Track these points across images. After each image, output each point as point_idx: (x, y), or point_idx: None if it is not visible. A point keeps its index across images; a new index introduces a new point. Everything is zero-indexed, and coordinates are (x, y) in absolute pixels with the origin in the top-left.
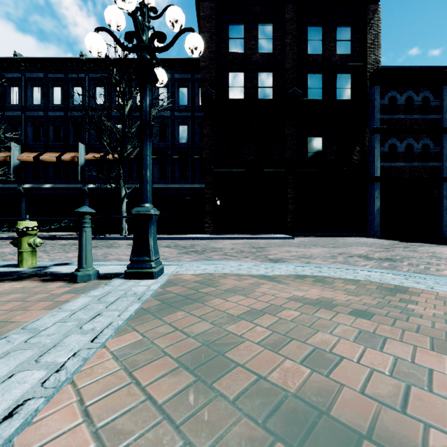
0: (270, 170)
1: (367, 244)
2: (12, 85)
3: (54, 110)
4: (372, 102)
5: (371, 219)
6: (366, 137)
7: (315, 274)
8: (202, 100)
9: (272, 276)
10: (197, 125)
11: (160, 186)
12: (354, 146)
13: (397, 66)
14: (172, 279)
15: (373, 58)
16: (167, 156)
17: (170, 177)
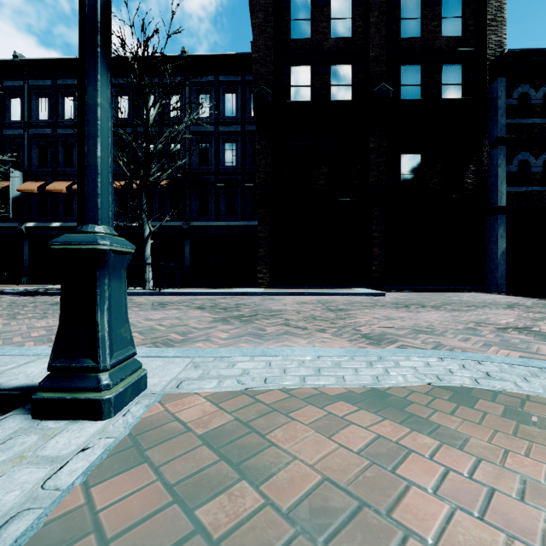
0: (348, 200)
1: (499, 304)
2: (13, 96)
3: (65, 126)
4: (494, 101)
5: (492, 267)
6: (484, 151)
7: (487, 386)
8: (255, 104)
9: (392, 392)
10: (248, 143)
11: (201, 223)
12: (467, 164)
13: (532, 49)
14: (153, 416)
15: (494, 40)
16: (209, 184)
17: (213, 212)
